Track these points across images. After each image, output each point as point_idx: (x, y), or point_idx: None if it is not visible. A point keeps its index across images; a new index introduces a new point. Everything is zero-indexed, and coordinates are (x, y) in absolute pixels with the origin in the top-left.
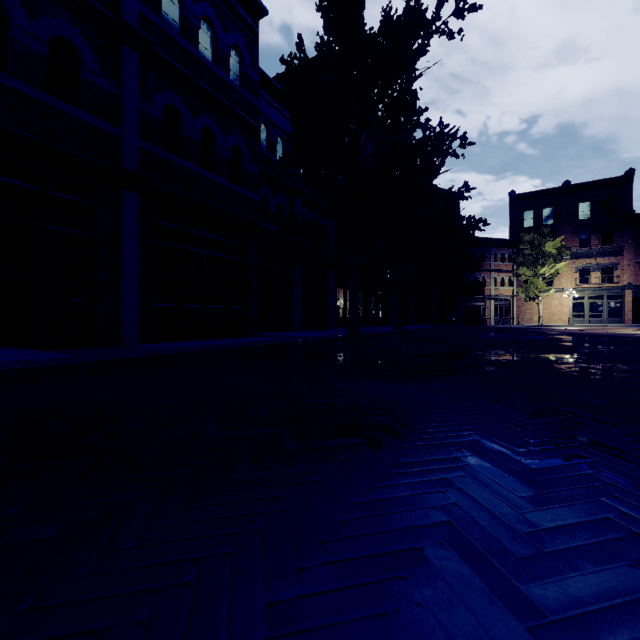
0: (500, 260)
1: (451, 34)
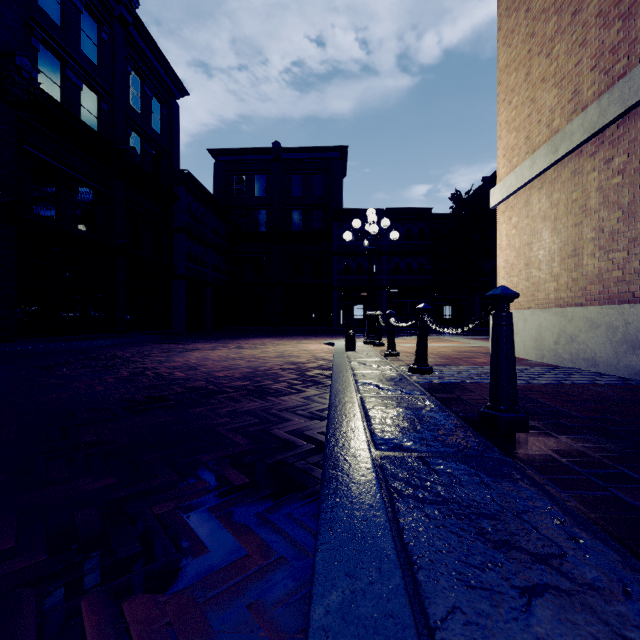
0: None
1: None
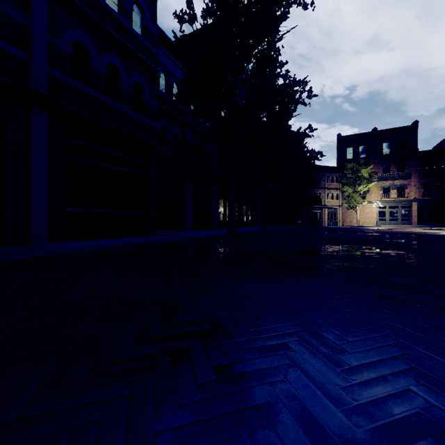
0: (331, 181)
1: (305, 5)
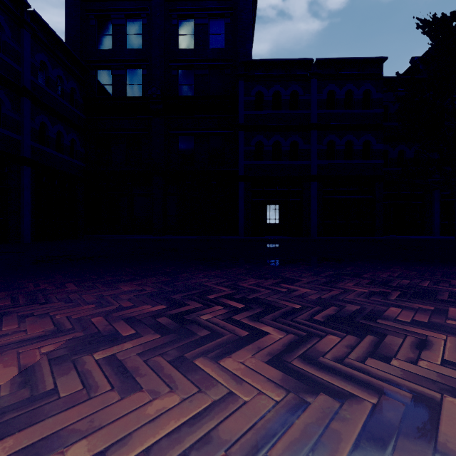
0: None
1: None
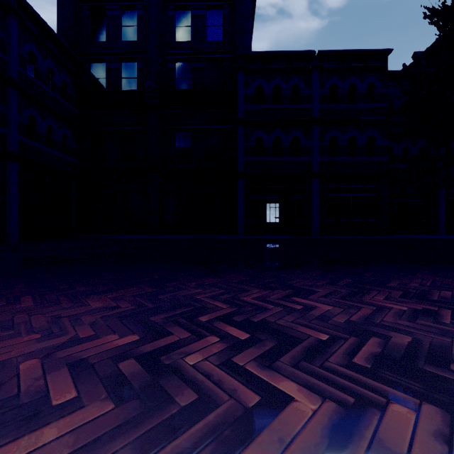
0: None
1: None
